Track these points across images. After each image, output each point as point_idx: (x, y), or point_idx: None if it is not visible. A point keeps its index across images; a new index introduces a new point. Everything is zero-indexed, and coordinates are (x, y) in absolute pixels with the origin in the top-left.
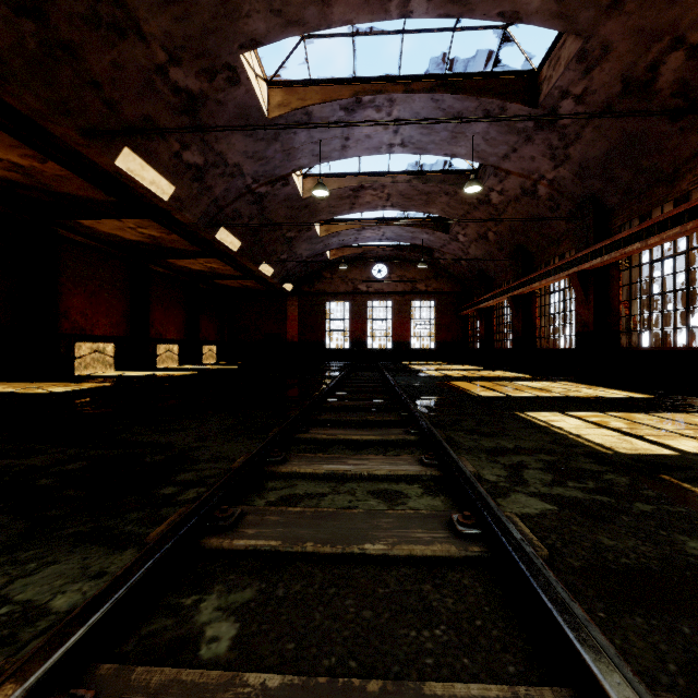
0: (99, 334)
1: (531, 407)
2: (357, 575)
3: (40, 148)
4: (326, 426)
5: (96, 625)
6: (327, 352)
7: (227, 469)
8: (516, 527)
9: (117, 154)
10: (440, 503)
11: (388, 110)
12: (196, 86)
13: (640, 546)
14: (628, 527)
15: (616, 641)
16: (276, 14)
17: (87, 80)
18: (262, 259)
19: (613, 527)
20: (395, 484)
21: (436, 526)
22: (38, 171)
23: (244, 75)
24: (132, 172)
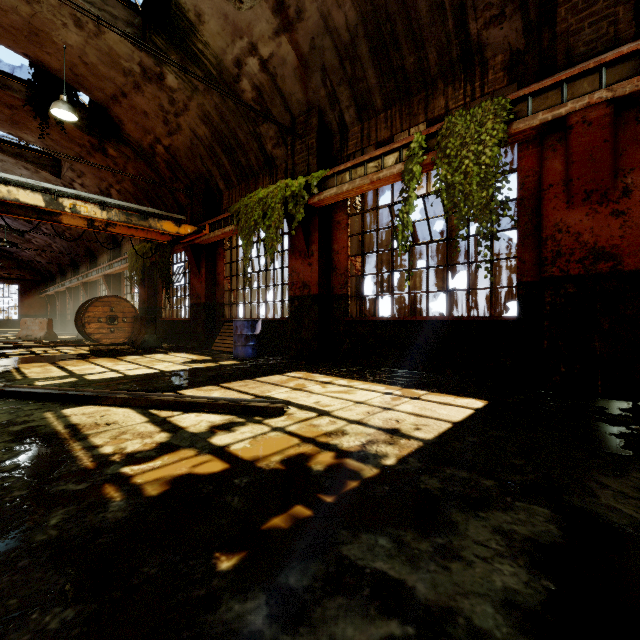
0: None
1: None
2: None
3: None
4: None
5: None
6: None
7: None
8: None
9: None
10: None
11: None
12: None
13: None
14: None
15: None
16: None
17: None
18: None
19: None
20: None
21: None
22: None
23: None
24: None
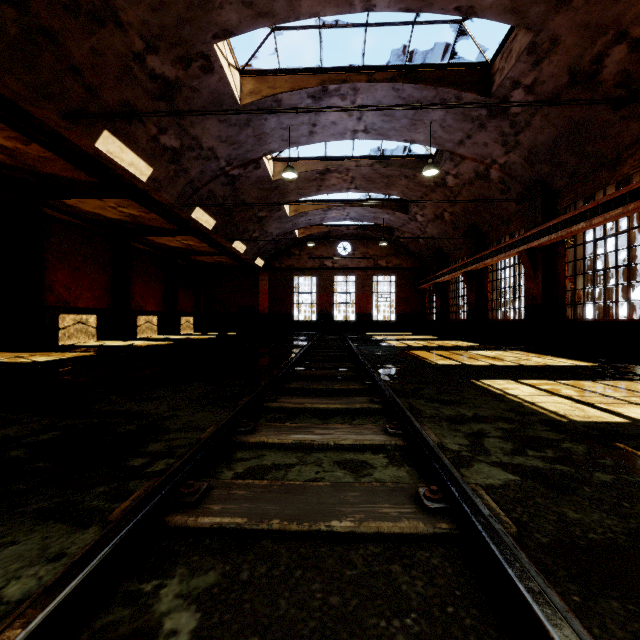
0: (82, 306)
1: (486, 375)
2: (323, 554)
3: (24, 131)
4: (294, 395)
5: (41, 626)
6: (296, 323)
7: (197, 439)
8: (482, 501)
9: (97, 137)
10: (405, 474)
11: (352, 98)
12: (172, 73)
13: (606, 520)
14: (591, 498)
15: (595, 631)
16: (247, 6)
17: (68, 65)
18: (235, 236)
19: (576, 498)
20: (360, 454)
21: (403, 500)
22: (22, 153)
23: (218, 64)
24: (112, 154)
